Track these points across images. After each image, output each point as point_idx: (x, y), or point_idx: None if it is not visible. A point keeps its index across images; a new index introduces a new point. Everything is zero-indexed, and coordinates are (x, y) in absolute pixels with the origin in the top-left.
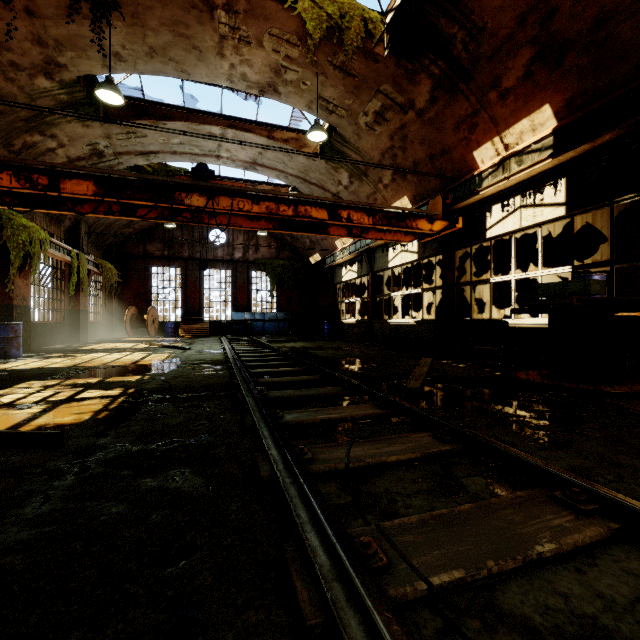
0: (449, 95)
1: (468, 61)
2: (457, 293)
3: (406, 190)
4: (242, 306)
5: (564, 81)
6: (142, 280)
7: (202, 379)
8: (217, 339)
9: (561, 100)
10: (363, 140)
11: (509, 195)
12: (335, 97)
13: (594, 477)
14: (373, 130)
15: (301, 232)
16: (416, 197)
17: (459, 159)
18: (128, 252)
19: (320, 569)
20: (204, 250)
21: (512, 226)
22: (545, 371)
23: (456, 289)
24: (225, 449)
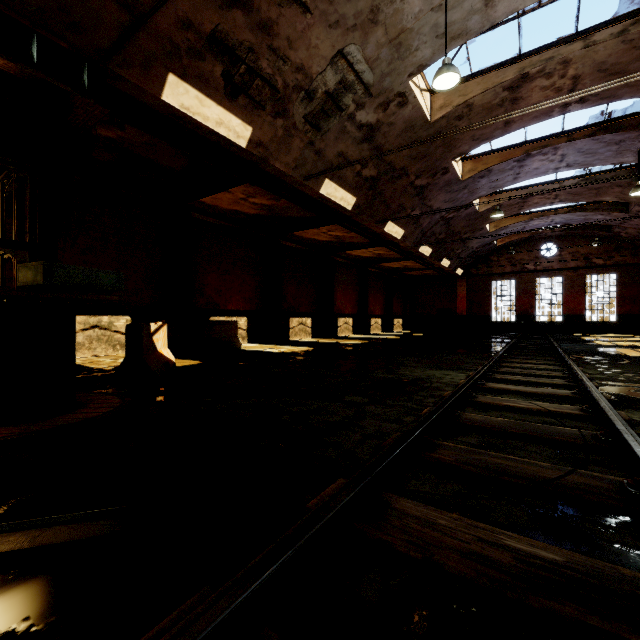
0: None
1: None
2: None
3: None
4: None
5: None
6: None
7: None
8: None
9: None
10: None
11: None
12: None
13: (391, 418)
14: None
15: None
16: None
17: None
18: None
19: (639, 439)
20: None
21: None
22: None
23: None
24: None
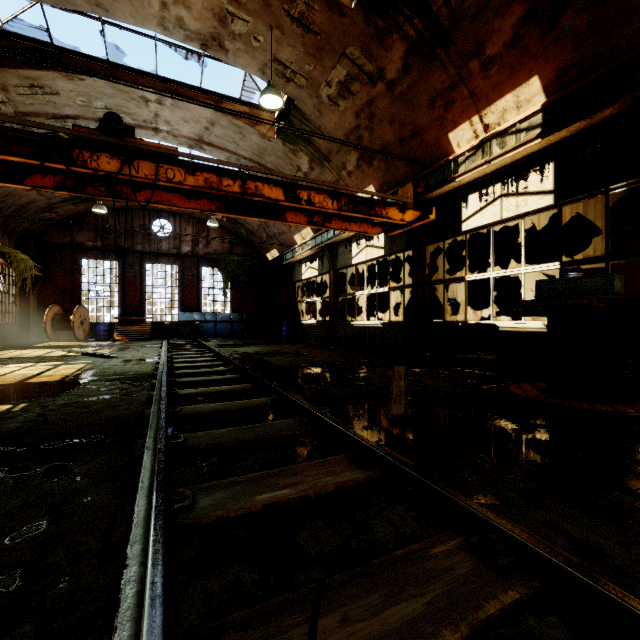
0: (424, 63)
1: (449, 20)
2: (428, 292)
3: (372, 178)
4: (191, 305)
5: (557, 47)
6: (68, 274)
7: (103, 408)
8: (159, 343)
9: (552, 71)
10: (325, 117)
11: (488, 183)
12: (293, 60)
13: None
14: (337, 105)
15: (252, 217)
16: (383, 186)
17: (432, 142)
18: (50, 241)
19: None
20: (146, 242)
21: (491, 217)
22: (538, 383)
23: (427, 288)
24: (29, 634)
